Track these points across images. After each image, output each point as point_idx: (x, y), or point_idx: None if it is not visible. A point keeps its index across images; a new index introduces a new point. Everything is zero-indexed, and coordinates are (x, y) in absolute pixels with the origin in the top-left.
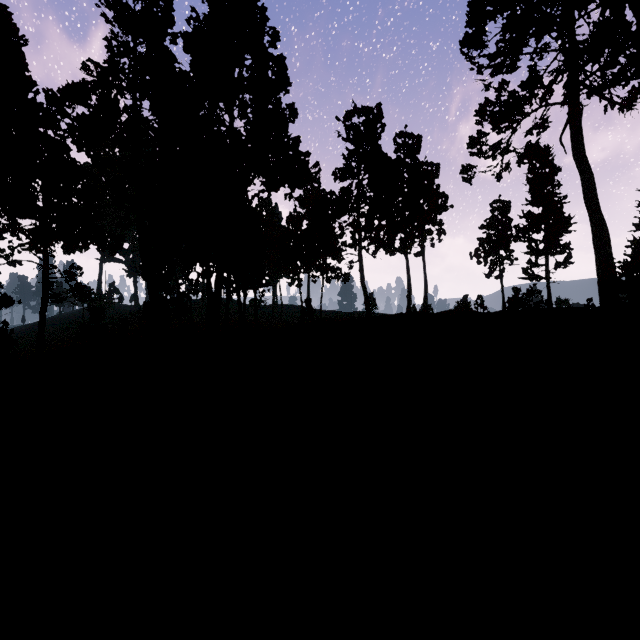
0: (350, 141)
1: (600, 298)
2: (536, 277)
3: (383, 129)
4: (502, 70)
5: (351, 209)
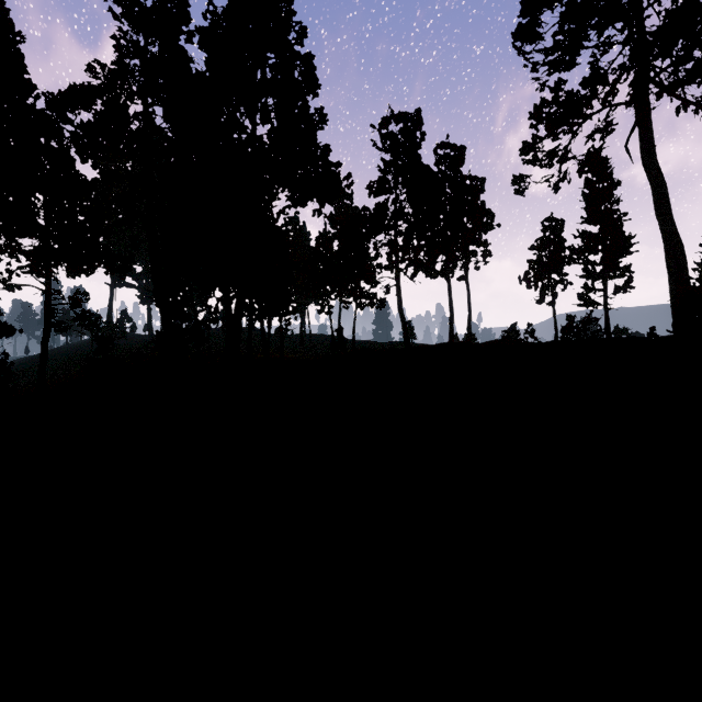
0: (386, 151)
1: (674, 326)
2: (593, 303)
3: (423, 137)
4: (560, 66)
5: (387, 227)
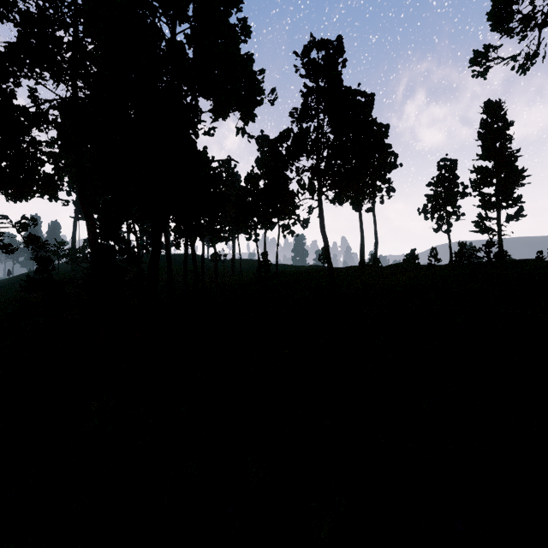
0: (309, 76)
1: None
2: (488, 230)
3: (344, 64)
4: None
5: (311, 148)
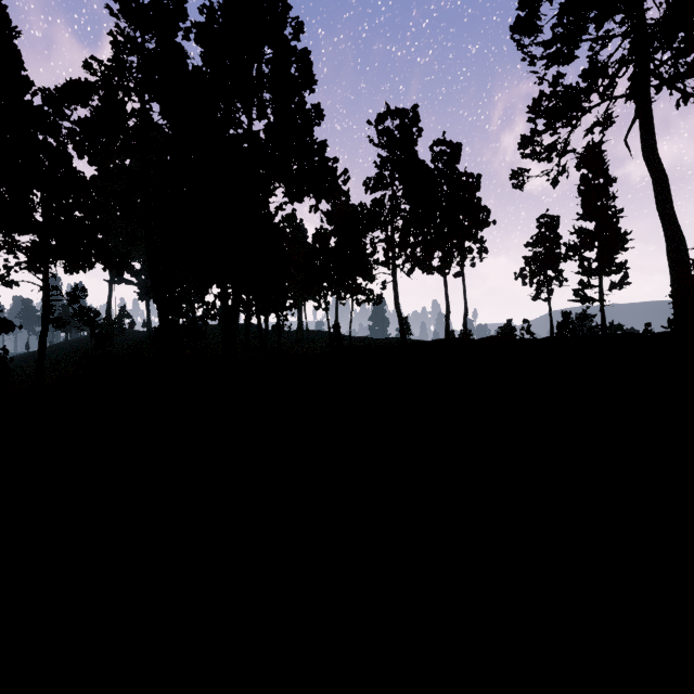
0: (383, 147)
1: (676, 321)
2: (589, 299)
3: (420, 134)
4: (559, 59)
5: (384, 223)
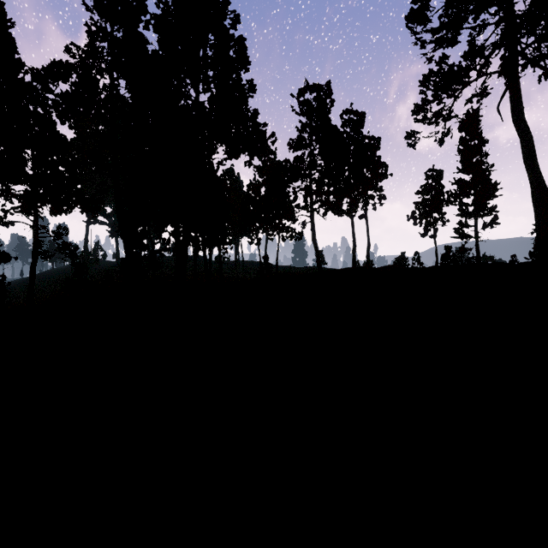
0: (303, 115)
1: (539, 253)
2: (466, 236)
3: (332, 104)
4: (444, 43)
5: (304, 175)
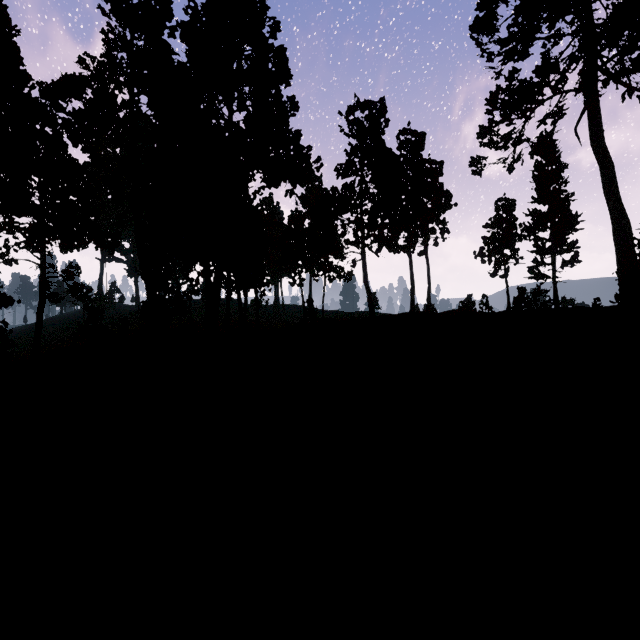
0: (353, 136)
1: (621, 296)
2: (542, 276)
3: (387, 124)
4: (514, 56)
5: (354, 206)
